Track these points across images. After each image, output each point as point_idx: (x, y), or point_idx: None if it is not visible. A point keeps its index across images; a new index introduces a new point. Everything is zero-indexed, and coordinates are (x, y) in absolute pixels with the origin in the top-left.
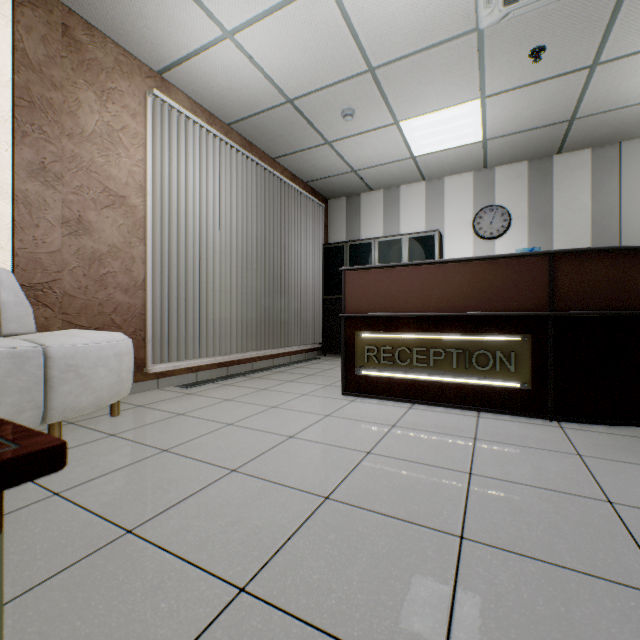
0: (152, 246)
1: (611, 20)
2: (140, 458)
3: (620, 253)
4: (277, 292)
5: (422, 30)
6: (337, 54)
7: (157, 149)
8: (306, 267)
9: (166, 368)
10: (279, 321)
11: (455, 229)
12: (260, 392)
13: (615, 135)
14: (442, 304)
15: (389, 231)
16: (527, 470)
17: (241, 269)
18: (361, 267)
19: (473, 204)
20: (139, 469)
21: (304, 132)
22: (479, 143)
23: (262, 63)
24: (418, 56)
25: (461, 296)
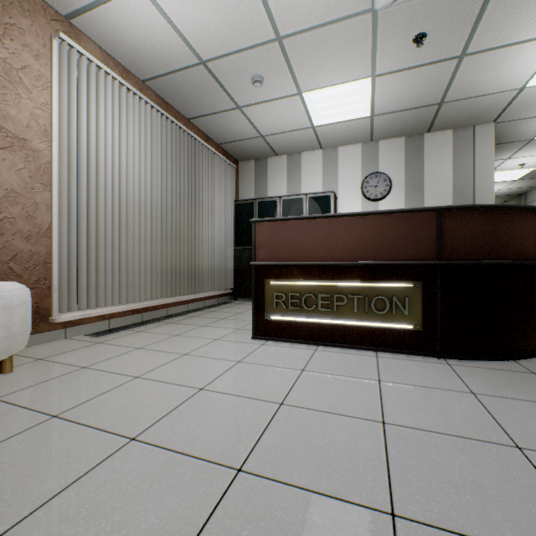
0: (58, 193)
1: (479, 16)
2: (20, 430)
3: (494, 210)
4: (192, 242)
5: (325, 4)
6: (248, 19)
7: (64, 94)
8: (219, 220)
9: (74, 317)
10: (193, 269)
11: (347, 191)
12: (173, 338)
13: (471, 119)
14: (344, 254)
15: (292, 191)
16: (434, 414)
17: (156, 220)
18: (270, 219)
19: (361, 171)
20: (14, 447)
21: (217, 95)
22: (368, 118)
23: (175, 19)
24: (321, 30)
25: (361, 247)
